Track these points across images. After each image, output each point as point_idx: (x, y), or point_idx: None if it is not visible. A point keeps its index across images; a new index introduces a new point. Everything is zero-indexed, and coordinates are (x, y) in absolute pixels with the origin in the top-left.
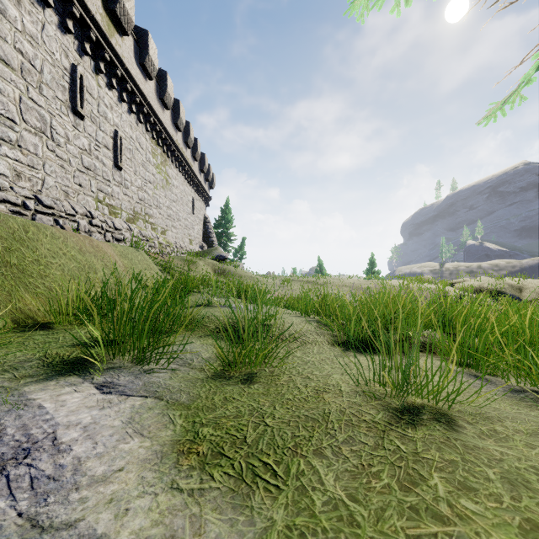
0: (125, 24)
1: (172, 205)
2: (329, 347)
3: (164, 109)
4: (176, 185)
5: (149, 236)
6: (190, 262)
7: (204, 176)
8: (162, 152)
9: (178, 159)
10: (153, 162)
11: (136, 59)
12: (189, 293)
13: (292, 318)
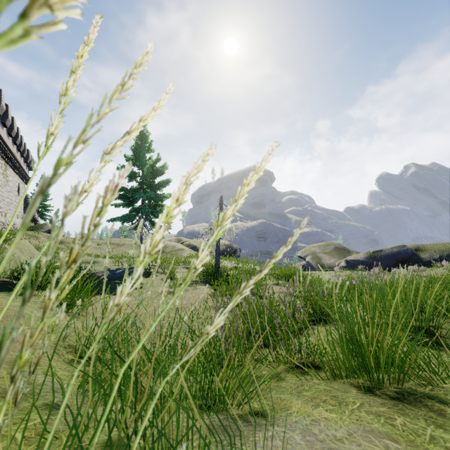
0: (1, 112)
1: (9, 194)
2: (110, 263)
3: (9, 137)
4: (10, 180)
5: (4, 222)
6: (34, 236)
7: (26, 164)
8: (4, 162)
9: (14, 162)
10: (1, 172)
11: (0, 121)
12: (57, 255)
13: (103, 259)
